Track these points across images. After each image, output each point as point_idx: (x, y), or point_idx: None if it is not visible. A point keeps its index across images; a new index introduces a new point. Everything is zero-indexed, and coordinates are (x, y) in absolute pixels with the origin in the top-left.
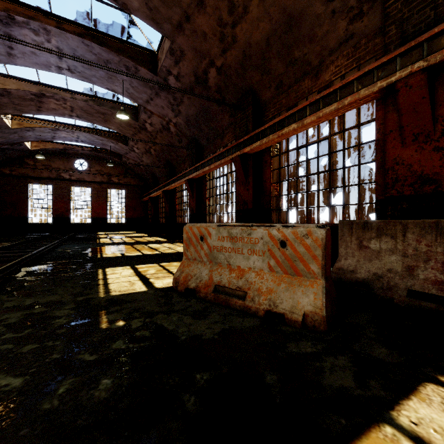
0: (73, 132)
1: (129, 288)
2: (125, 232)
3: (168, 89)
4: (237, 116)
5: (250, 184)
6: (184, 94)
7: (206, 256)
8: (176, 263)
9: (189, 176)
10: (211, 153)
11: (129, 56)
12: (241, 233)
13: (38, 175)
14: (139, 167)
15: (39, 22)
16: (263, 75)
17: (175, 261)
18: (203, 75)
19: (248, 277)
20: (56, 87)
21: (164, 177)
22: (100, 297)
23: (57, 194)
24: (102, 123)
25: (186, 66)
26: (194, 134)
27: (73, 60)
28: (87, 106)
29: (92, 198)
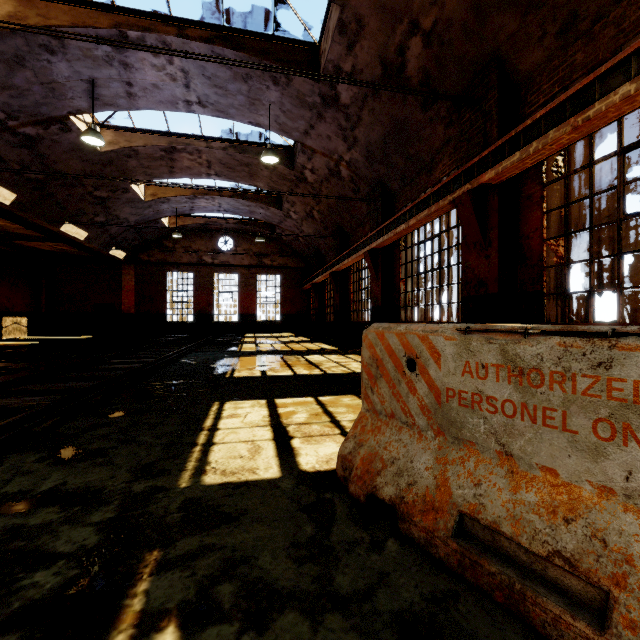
0: (213, 199)
1: (245, 463)
2: (280, 334)
3: (336, 103)
4: (463, 119)
5: (492, 245)
6: (362, 106)
7: (424, 413)
8: (348, 398)
9: (370, 245)
10: (408, 202)
11: (276, 59)
12: (558, 358)
13: (177, 261)
14: (298, 241)
15: (156, 33)
16: (528, 15)
17: (347, 394)
18: (397, 59)
19: (604, 525)
20: (188, 136)
21: (332, 253)
22: (177, 487)
23: (198, 284)
24: (247, 179)
25: (367, 48)
26: (379, 174)
27: (185, 57)
28: (226, 157)
29: (239, 287)
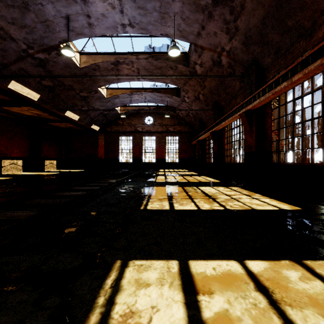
0: (141, 94)
1: None
2: (178, 169)
3: None
4: None
5: None
6: None
7: None
8: (293, 271)
9: (246, 107)
10: (281, 70)
11: None
12: None
13: (124, 130)
14: (189, 116)
15: None
16: None
17: (282, 258)
18: None
19: None
20: (126, 53)
21: (210, 121)
22: None
23: (134, 142)
24: (160, 79)
25: None
26: (254, 54)
27: None
28: (147, 64)
29: (156, 144)
